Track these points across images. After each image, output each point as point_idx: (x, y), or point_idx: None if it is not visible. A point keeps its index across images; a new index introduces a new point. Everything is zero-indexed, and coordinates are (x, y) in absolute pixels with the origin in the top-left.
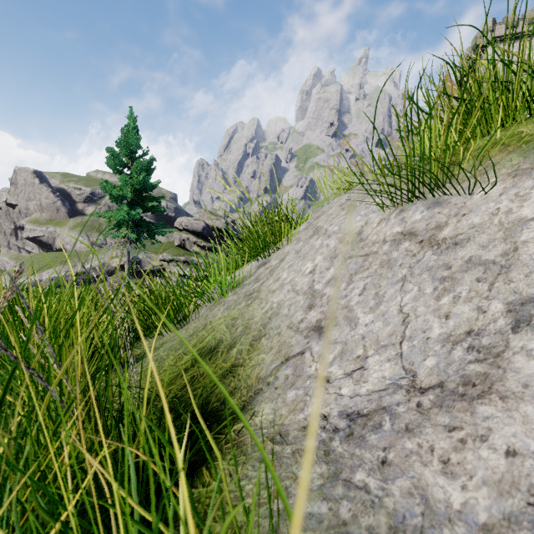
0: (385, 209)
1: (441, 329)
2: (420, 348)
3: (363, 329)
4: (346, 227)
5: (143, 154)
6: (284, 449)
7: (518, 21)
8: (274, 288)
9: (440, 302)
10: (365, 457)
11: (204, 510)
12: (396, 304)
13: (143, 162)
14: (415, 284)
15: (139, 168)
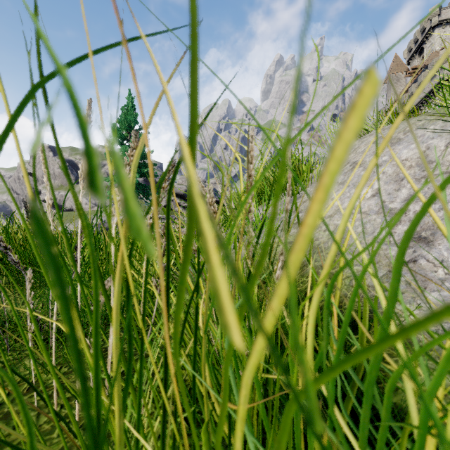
0: (449, 134)
1: None
2: None
3: None
4: (400, 155)
5: (139, 129)
6: None
7: None
8: (328, 214)
9: None
10: None
11: None
12: None
13: (140, 135)
14: None
15: None
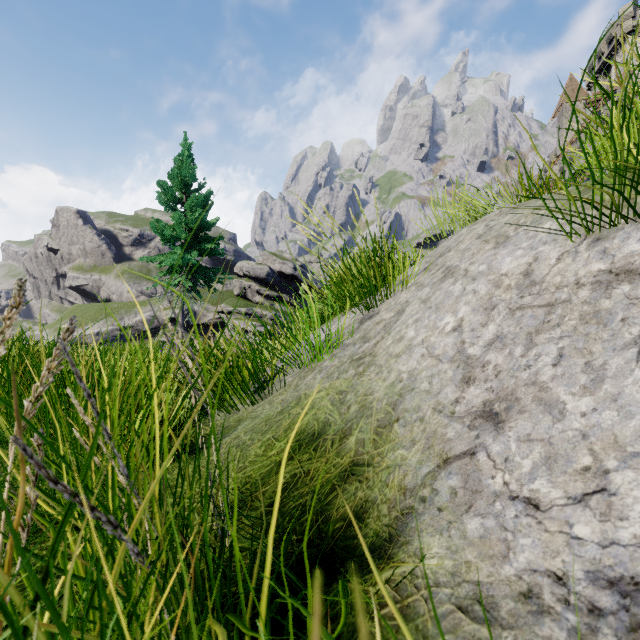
0: (566, 239)
1: None
2: None
3: (579, 422)
4: (501, 265)
5: (199, 187)
6: (498, 636)
7: None
8: (396, 351)
9: None
10: None
11: None
12: (636, 382)
13: (200, 196)
14: None
15: (195, 204)
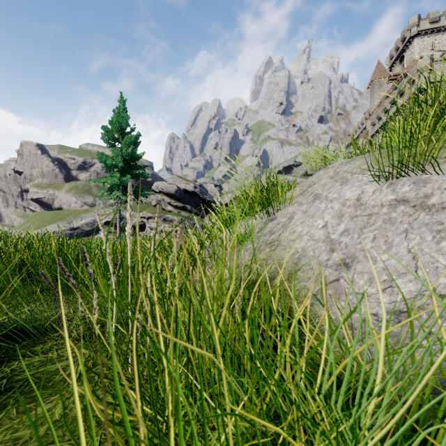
0: (376, 182)
1: (445, 261)
2: (433, 273)
3: (382, 264)
4: (345, 194)
5: (131, 131)
6: (354, 332)
7: (440, 17)
8: (292, 238)
9: (439, 245)
10: (416, 332)
11: (319, 363)
12: (404, 247)
13: (132, 137)
14: (416, 234)
15: (128, 142)
